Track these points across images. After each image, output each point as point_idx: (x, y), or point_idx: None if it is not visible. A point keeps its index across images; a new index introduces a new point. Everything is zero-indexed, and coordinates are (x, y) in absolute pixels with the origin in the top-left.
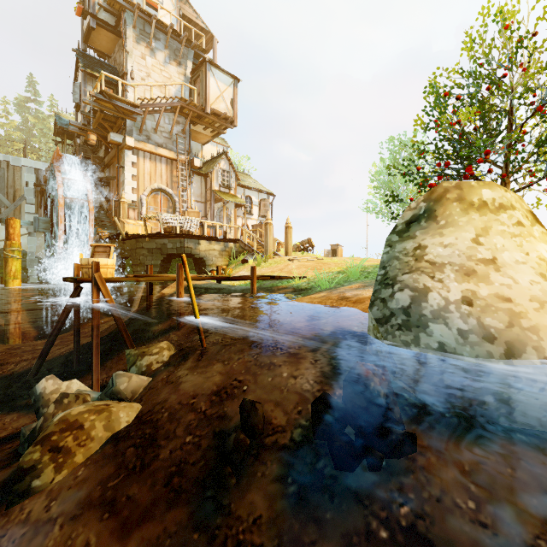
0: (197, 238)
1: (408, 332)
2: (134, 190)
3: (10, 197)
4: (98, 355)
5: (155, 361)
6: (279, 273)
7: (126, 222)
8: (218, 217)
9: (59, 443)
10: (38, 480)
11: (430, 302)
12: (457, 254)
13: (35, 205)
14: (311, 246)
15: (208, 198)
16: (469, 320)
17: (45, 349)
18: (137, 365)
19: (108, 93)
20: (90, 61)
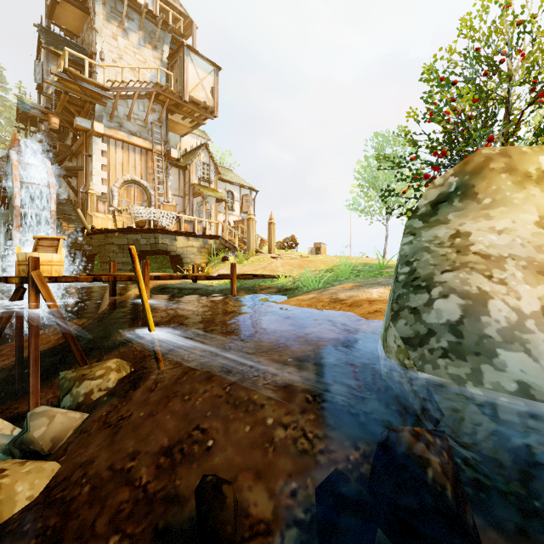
0: (174, 234)
1: (461, 361)
2: (104, 181)
3: None
4: (37, 372)
5: (97, 389)
6: (261, 271)
7: (93, 216)
8: (197, 212)
9: None
10: None
11: (494, 316)
12: (520, 243)
13: None
14: (295, 244)
15: (186, 192)
16: None
17: None
18: (72, 393)
19: (73, 72)
20: (54, 39)
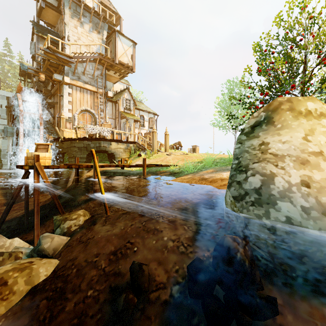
0: (110, 141)
1: (260, 207)
2: (70, 110)
3: None
4: (38, 218)
5: (74, 225)
6: (160, 162)
7: (64, 130)
8: (123, 128)
9: None
10: None
11: (276, 185)
12: (293, 148)
13: (6, 119)
14: (180, 146)
15: (117, 116)
16: (309, 198)
17: (4, 214)
18: (60, 227)
19: (53, 48)
20: (41, 29)
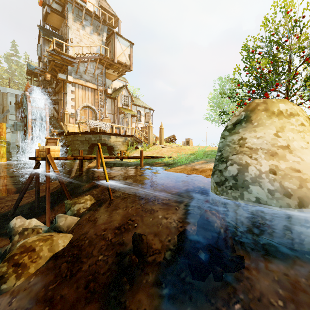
0: (109, 135)
1: (236, 190)
2: (73, 106)
3: (0, 110)
4: (49, 203)
5: (82, 207)
6: (156, 154)
7: (67, 125)
8: (121, 122)
9: (19, 260)
10: (5, 285)
11: (250, 172)
12: (265, 143)
13: (15, 115)
14: (174, 139)
15: (115, 112)
16: (274, 183)
17: (18, 200)
18: (71, 210)
19: (57, 50)
20: (47, 32)
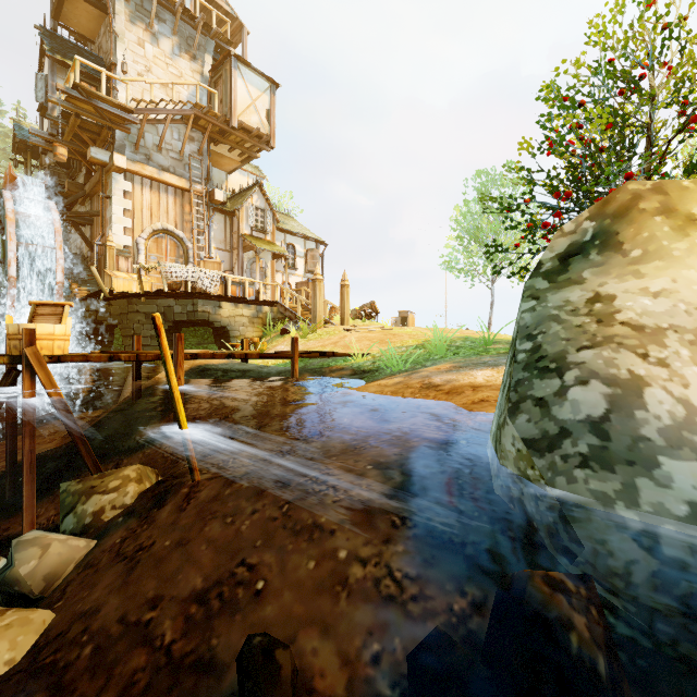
0: (218, 300)
1: (608, 473)
2: (127, 230)
3: None
4: (33, 482)
5: (110, 506)
6: (332, 347)
7: (113, 275)
8: (249, 271)
9: None
10: None
11: (652, 410)
12: (684, 309)
13: None
14: (375, 312)
15: (234, 245)
16: None
17: None
18: (76, 512)
19: (86, 88)
20: (61, 45)
